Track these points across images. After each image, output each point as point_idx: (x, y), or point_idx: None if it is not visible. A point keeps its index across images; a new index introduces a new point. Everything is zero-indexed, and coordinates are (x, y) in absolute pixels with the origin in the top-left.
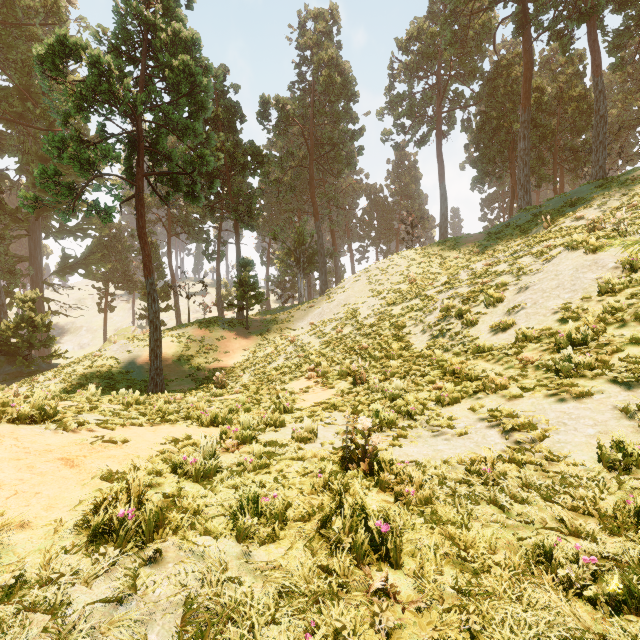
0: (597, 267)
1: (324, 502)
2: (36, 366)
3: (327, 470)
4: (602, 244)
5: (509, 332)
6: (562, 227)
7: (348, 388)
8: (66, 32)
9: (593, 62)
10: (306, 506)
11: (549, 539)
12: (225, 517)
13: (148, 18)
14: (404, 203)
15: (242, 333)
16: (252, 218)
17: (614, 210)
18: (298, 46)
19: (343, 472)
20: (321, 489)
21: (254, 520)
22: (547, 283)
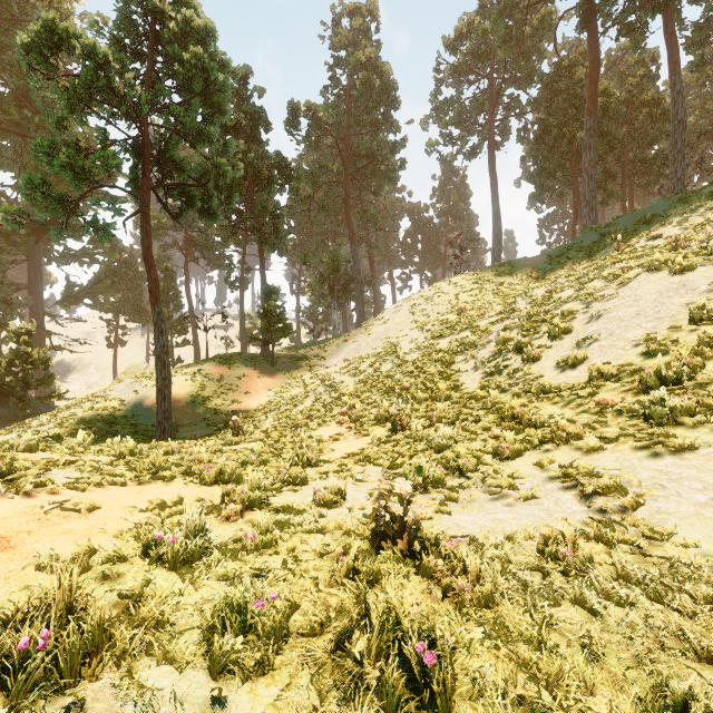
0: (686, 290)
1: (344, 603)
2: (33, 408)
3: (352, 552)
4: (691, 263)
5: (580, 369)
6: (636, 247)
7: (386, 436)
8: (55, 16)
9: (670, 58)
10: (319, 610)
11: (681, 682)
12: (201, 629)
13: (155, 5)
14: (452, 224)
15: (267, 371)
16: (279, 240)
17: (698, 227)
18: (332, 45)
19: (374, 552)
20: (342, 580)
21: (238, 640)
22: (624, 310)
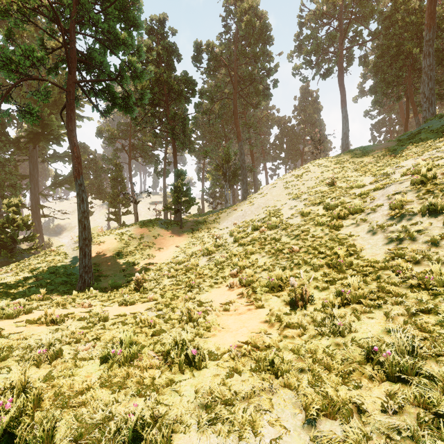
0: None
1: None
2: (20, 257)
3: None
4: None
5: None
6: None
7: (285, 313)
8: None
9: None
10: None
11: None
12: None
13: None
14: (308, 129)
15: (176, 232)
16: (186, 137)
17: None
18: (224, 3)
19: None
20: None
21: None
22: None
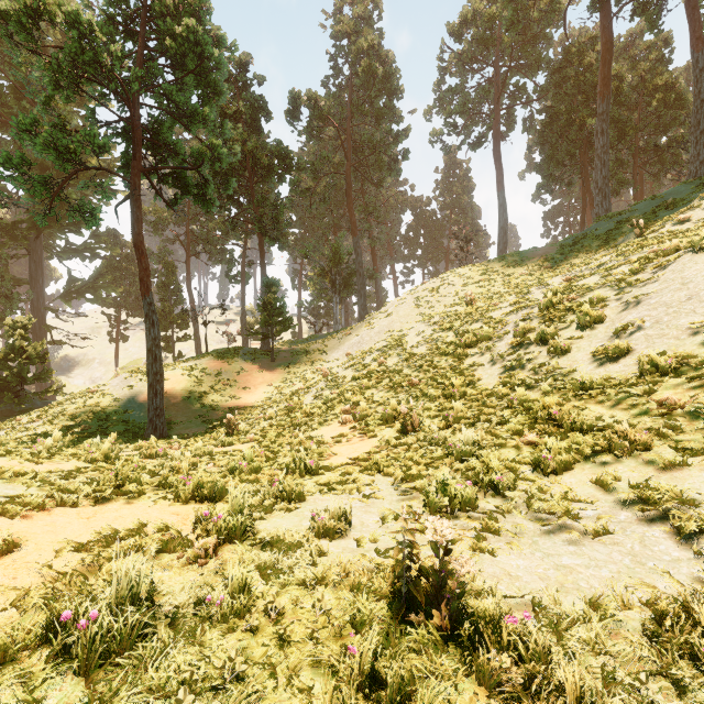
0: None
1: None
2: (29, 403)
3: (366, 643)
4: None
5: (624, 362)
6: (662, 232)
7: (395, 438)
8: None
9: (692, 34)
10: None
11: None
12: None
13: None
14: (455, 217)
15: (266, 365)
16: (279, 231)
17: None
18: (333, 34)
19: (398, 629)
20: (353, 698)
21: None
22: (671, 295)
